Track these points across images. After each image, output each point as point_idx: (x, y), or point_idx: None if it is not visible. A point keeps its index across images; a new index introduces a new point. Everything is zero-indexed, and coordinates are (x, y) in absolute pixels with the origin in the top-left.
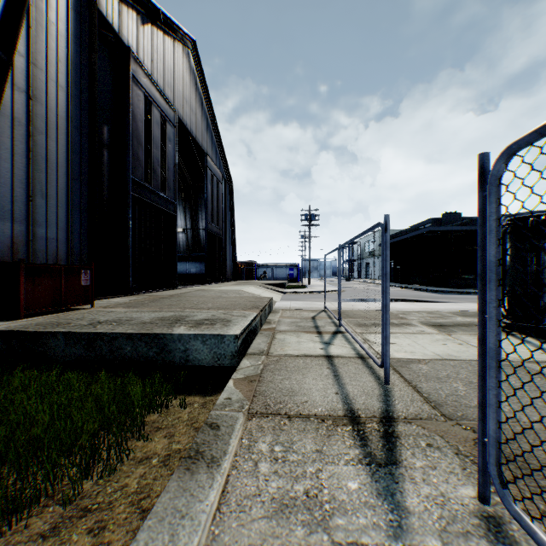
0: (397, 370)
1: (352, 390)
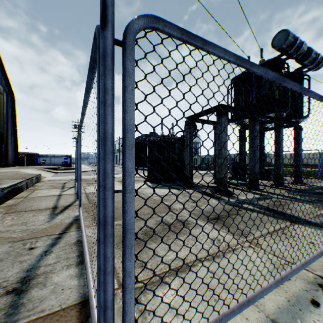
0: (87, 195)
1: (62, 202)
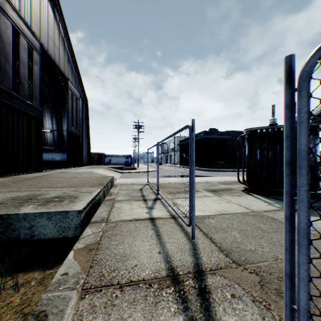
0: (197, 225)
1: (170, 247)
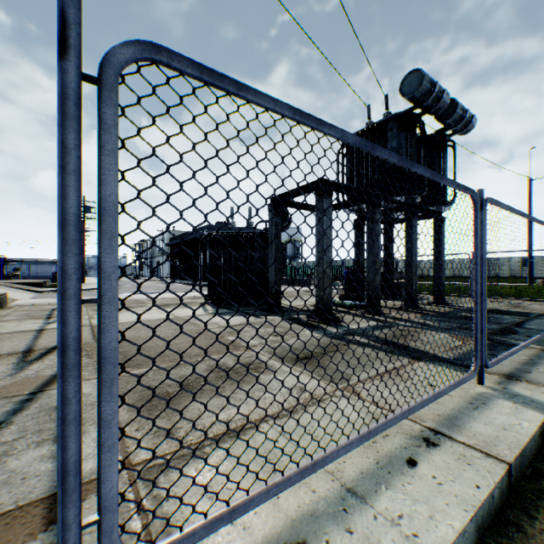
0: (94, 329)
1: (44, 341)
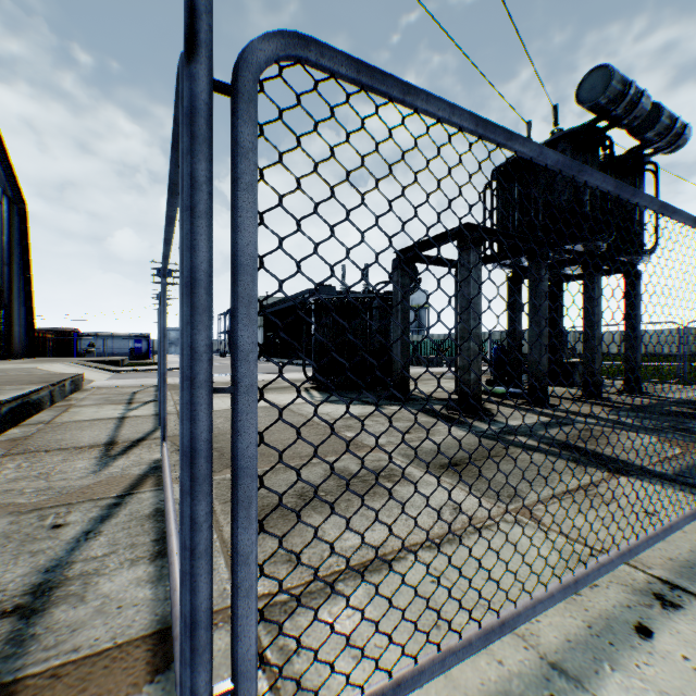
0: None
1: (126, 432)
